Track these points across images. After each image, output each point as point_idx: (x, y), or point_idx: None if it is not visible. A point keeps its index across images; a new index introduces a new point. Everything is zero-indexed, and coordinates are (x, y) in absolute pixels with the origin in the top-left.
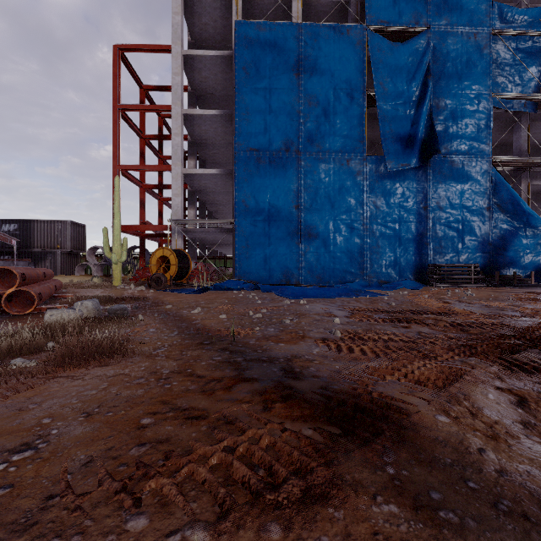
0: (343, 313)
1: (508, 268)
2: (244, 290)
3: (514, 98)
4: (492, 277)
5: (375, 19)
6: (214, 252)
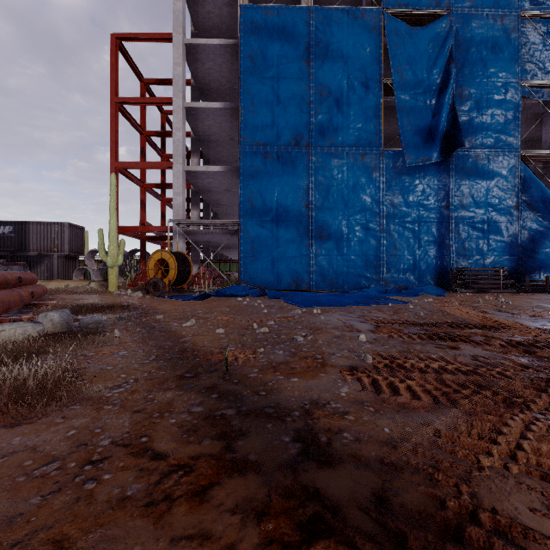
0: (367, 326)
1: (538, 272)
2: (250, 296)
3: (544, 86)
4: (521, 282)
5: (393, 1)
6: (219, 255)
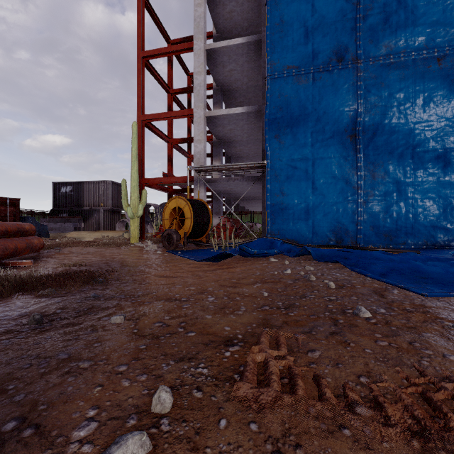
0: None
1: None
2: (284, 254)
3: None
4: None
5: None
6: (240, 208)
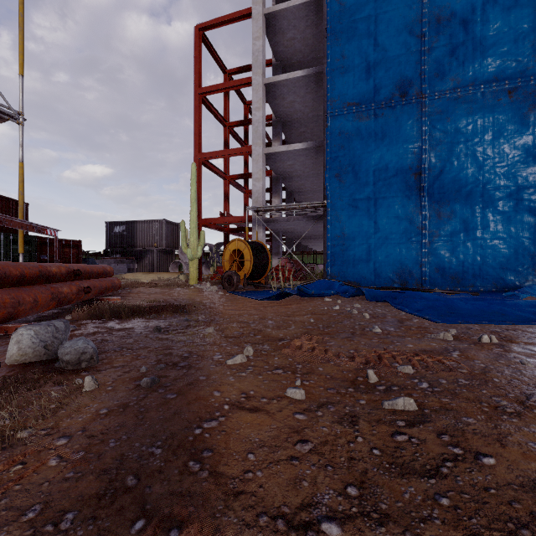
0: None
1: None
2: (340, 295)
3: None
4: None
5: None
6: (302, 247)
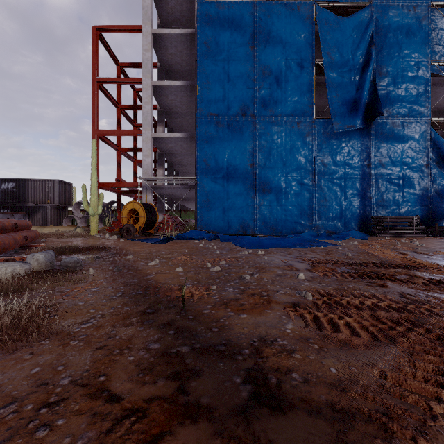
0: (304, 265)
1: None
2: (205, 239)
3: None
4: (431, 228)
5: None
6: (180, 206)
